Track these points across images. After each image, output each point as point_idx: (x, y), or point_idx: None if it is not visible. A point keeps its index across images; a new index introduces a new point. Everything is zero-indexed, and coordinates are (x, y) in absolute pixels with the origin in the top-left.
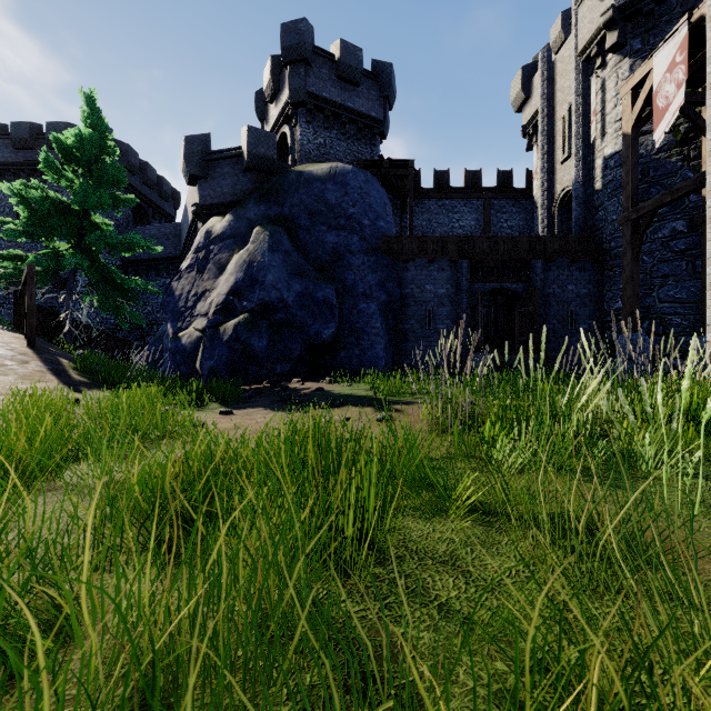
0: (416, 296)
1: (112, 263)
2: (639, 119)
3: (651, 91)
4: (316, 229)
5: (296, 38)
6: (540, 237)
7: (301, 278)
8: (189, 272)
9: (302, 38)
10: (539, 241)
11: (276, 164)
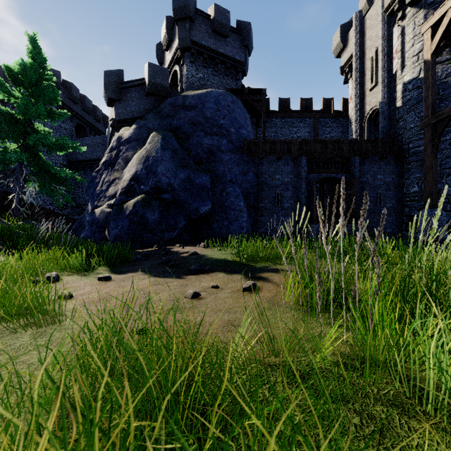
0: (268, 183)
1: (60, 163)
2: (437, 48)
3: (448, 26)
4: (196, 134)
5: (183, 1)
6: (357, 140)
7: (185, 169)
8: (105, 166)
9: (187, 1)
10: (357, 143)
11: (169, 91)
